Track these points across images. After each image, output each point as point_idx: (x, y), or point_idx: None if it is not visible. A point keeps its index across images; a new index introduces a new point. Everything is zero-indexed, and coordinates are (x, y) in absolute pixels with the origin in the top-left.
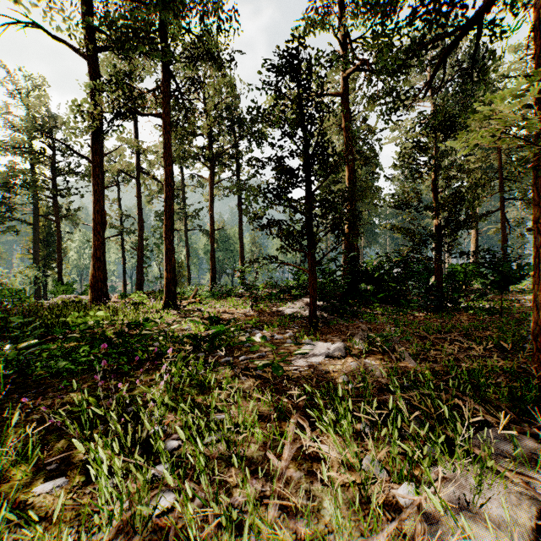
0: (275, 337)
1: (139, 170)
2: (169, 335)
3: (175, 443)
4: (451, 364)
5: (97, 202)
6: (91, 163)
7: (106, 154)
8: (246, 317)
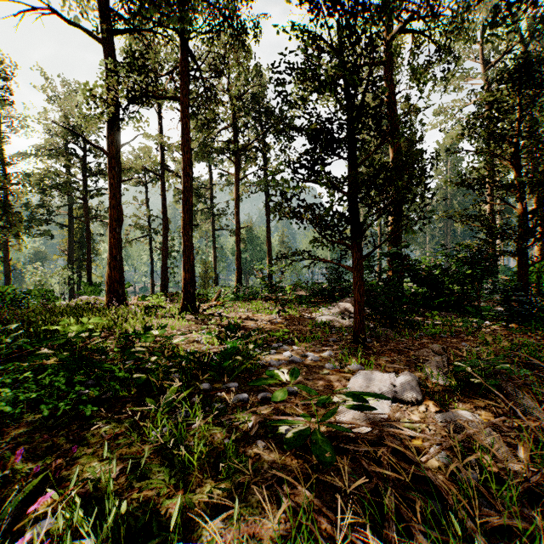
0: (310, 358)
1: (164, 167)
2: (174, 349)
3: None
4: None
5: (113, 196)
6: (107, 155)
7: (123, 145)
8: (272, 325)
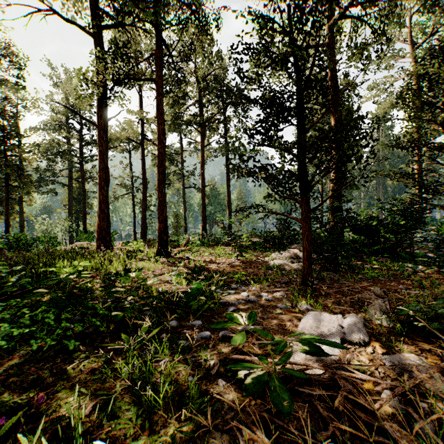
0: (264, 298)
1: (143, 137)
2: (149, 288)
3: None
4: None
5: (102, 161)
6: (97, 127)
7: (110, 119)
8: (231, 267)
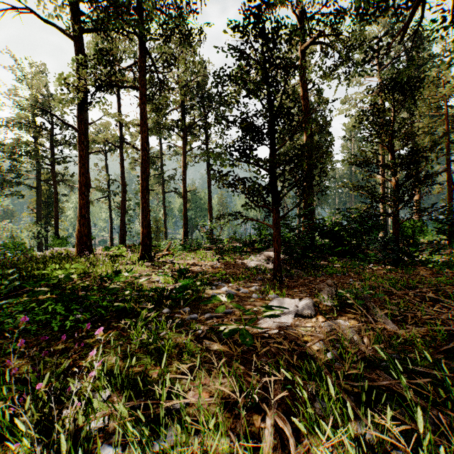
0: (241, 291)
1: (122, 140)
2: (139, 287)
3: (111, 453)
4: (438, 328)
5: (82, 166)
6: (77, 131)
7: (91, 123)
8: (213, 269)
